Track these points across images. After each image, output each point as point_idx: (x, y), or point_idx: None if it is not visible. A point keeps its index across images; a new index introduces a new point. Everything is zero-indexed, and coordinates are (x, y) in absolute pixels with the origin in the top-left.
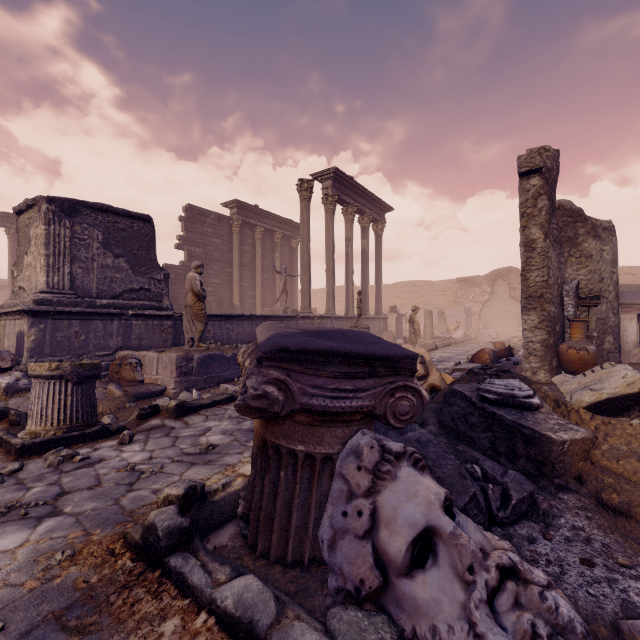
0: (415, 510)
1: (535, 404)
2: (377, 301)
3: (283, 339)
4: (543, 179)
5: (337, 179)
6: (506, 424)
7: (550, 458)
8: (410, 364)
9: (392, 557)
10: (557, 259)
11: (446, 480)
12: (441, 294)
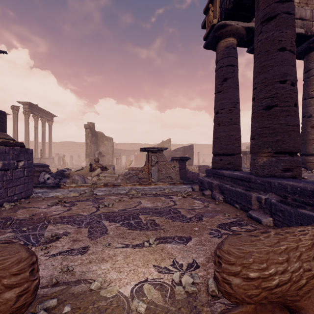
0: (48, 176)
1: (66, 171)
2: (49, 151)
3: (34, 164)
4: (90, 130)
5: (31, 105)
6: (62, 173)
7: (65, 175)
8: (48, 166)
9: (46, 179)
10: (94, 147)
11: (52, 177)
12: (81, 148)
